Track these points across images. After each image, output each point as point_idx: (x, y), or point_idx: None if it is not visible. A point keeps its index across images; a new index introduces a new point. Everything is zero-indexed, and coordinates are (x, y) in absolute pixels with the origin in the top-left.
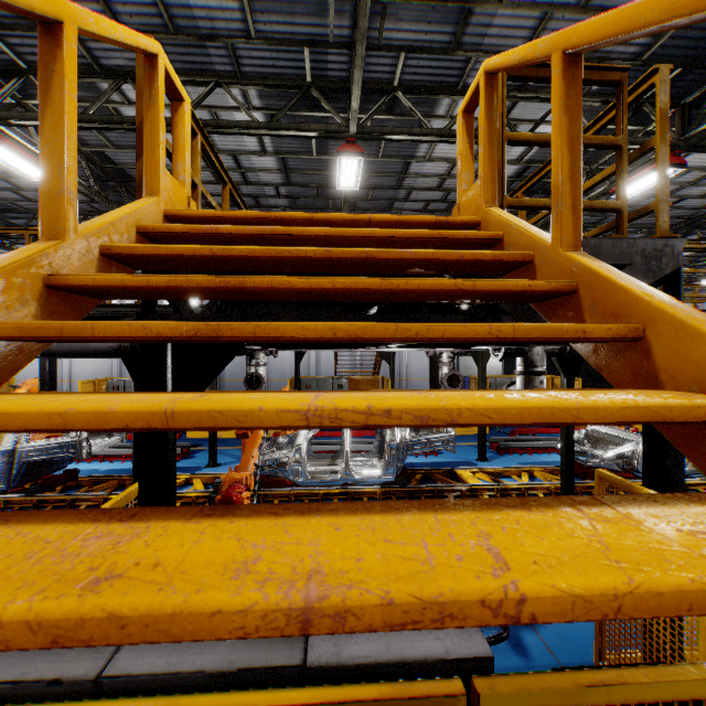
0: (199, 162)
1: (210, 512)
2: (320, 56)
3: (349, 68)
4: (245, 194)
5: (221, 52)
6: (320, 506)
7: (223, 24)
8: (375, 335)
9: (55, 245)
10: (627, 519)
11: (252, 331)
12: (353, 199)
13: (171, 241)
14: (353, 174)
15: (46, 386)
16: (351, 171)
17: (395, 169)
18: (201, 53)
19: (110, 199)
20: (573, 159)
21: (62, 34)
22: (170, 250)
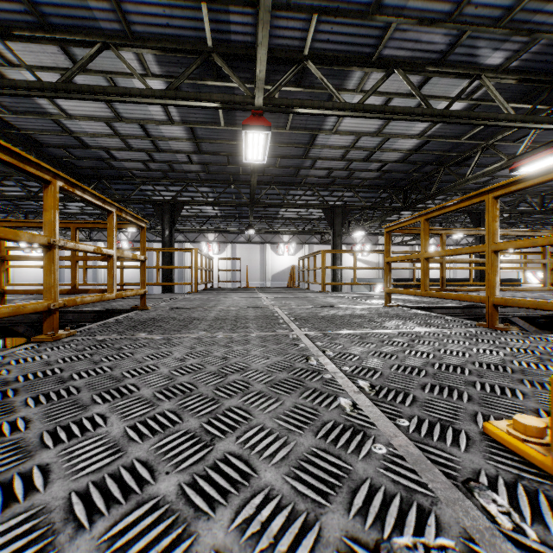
0: None
1: None
2: (221, 16)
3: (254, 32)
4: (158, 160)
5: (103, 5)
6: None
7: None
8: None
9: None
10: None
11: None
12: (262, 166)
13: None
14: (260, 148)
15: None
16: (258, 145)
17: (302, 140)
18: (79, 6)
19: None
20: None
21: None
22: None
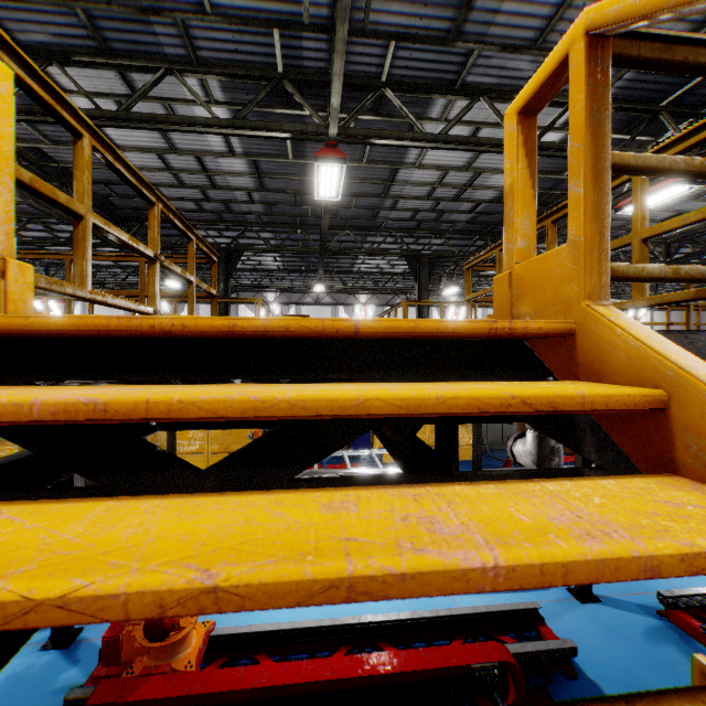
0: (85, 179)
1: None
2: (293, 42)
3: (328, 58)
4: (214, 199)
5: (169, 31)
6: None
7: None
8: None
9: None
10: None
11: None
12: (335, 206)
13: None
14: (334, 183)
15: None
16: (331, 179)
17: (381, 176)
18: (144, 31)
19: None
20: None
21: None
22: None
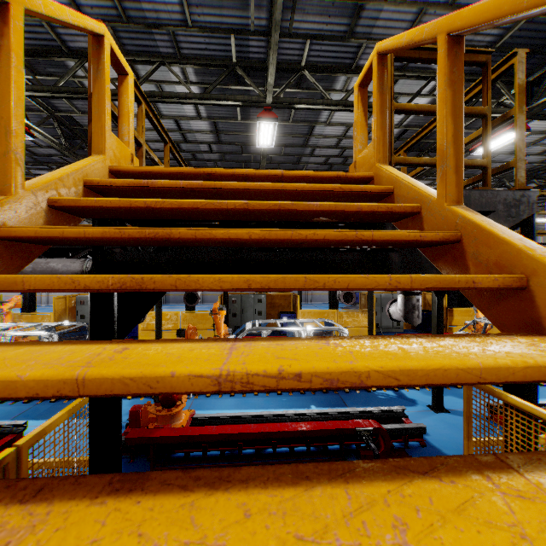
0: (143, 126)
1: (118, 485)
2: (243, 42)
3: (266, 52)
4: (185, 150)
5: (164, 37)
6: (231, 474)
7: (166, 15)
8: (286, 287)
9: (2, 200)
10: (539, 493)
11: (173, 283)
12: (270, 154)
13: (114, 192)
14: (269, 135)
15: (27, 301)
16: (268, 133)
17: (302, 131)
18: (148, 38)
19: (78, 153)
20: (456, 126)
21: (10, 13)
22: (109, 203)
